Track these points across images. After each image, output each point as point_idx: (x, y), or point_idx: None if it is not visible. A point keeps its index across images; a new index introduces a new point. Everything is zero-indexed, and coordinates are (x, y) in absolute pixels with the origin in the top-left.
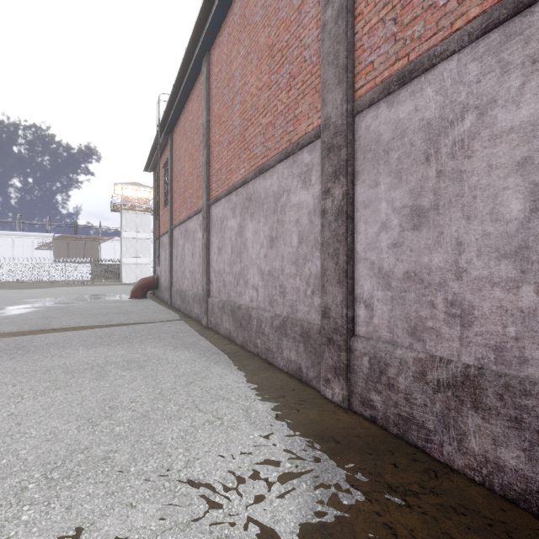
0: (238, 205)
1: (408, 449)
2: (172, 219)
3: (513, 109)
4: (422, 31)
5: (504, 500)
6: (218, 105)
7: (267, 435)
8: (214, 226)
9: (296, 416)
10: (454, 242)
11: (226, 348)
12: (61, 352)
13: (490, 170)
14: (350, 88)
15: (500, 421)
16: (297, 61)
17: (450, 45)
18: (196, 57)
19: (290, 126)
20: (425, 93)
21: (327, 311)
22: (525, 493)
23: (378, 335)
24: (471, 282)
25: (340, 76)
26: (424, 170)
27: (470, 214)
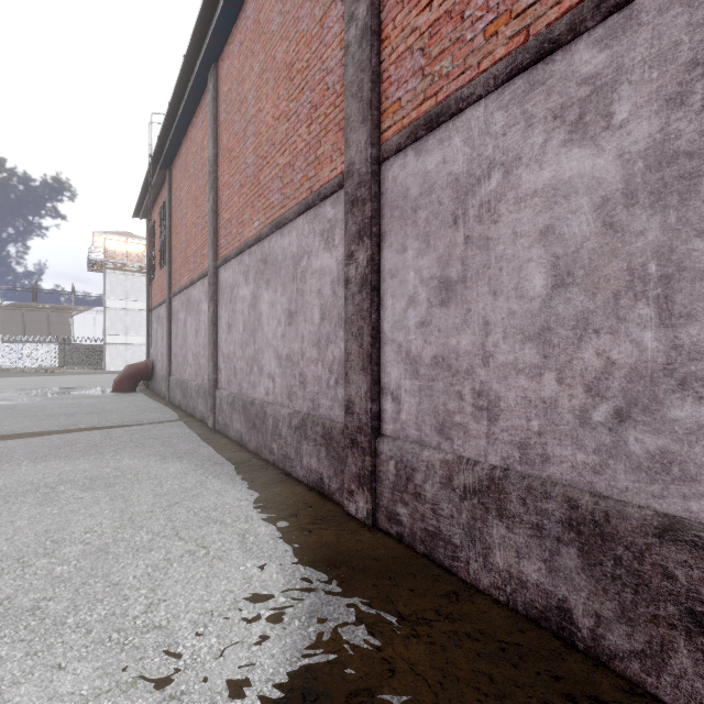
0: (252, 269)
1: (433, 570)
2: (170, 284)
3: (536, 170)
4: (450, 68)
5: (526, 621)
6: (228, 135)
7: (263, 565)
8: (223, 295)
9: (307, 539)
10: (481, 321)
11: (235, 456)
12: None
13: (515, 238)
14: (376, 128)
15: (523, 530)
16: (319, 88)
17: (476, 88)
18: (199, 69)
19: (311, 170)
20: (453, 143)
21: (350, 405)
22: (546, 611)
23: (406, 434)
24: (497, 369)
25: (365, 112)
26: (452, 235)
27: (496, 289)
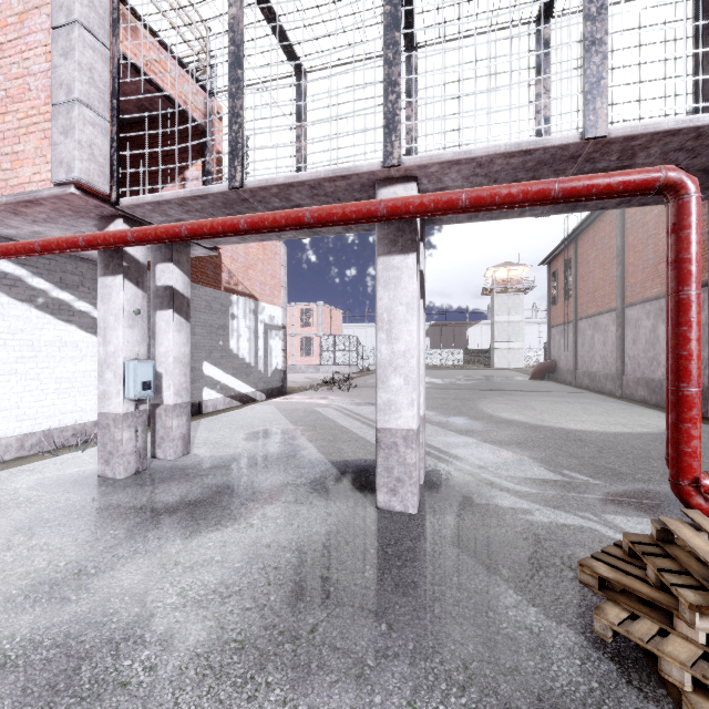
0: (651, 312)
1: None
2: (576, 312)
3: None
4: None
5: None
6: (632, 238)
7: None
8: (628, 323)
9: None
10: None
11: (642, 405)
12: (535, 397)
13: None
14: None
15: None
16: None
17: None
18: None
19: None
20: None
21: None
22: None
23: None
24: None
25: None
26: None
27: None
